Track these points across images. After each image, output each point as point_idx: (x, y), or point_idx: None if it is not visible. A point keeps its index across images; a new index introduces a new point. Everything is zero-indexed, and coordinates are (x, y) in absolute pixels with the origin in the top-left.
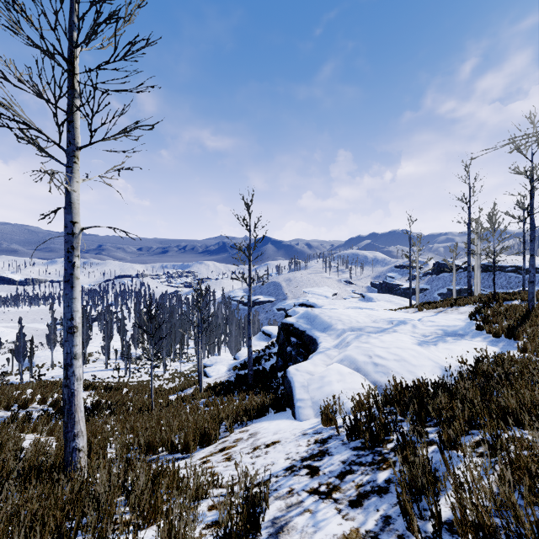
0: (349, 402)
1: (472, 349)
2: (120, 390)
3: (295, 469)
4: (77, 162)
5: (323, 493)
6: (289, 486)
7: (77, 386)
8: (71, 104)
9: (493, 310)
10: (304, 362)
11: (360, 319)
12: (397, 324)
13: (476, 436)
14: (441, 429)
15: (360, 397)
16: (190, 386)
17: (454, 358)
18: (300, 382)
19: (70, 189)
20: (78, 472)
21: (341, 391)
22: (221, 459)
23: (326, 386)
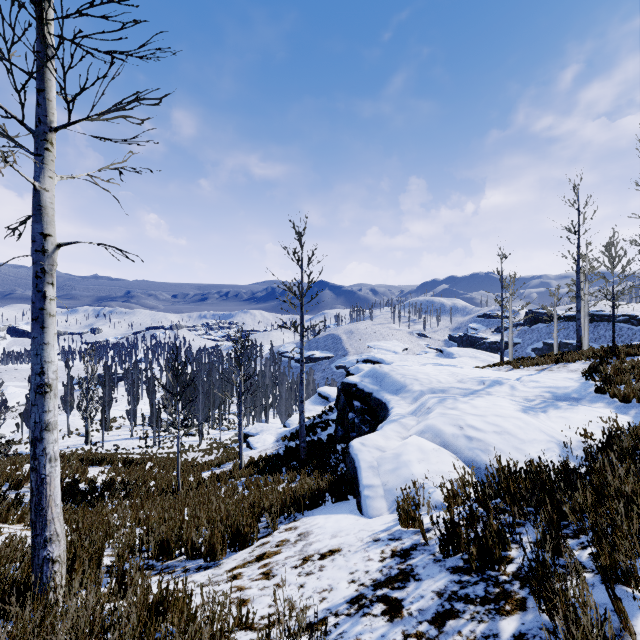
0: (436, 493)
1: (596, 419)
2: (142, 465)
3: (364, 603)
4: (50, 148)
5: None
6: (356, 636)
7: (51, 469)
8: (41, 65)
9: (615, 367)
10: (372, 434)
11: (441, 378)
12: (490, 385)
13: None
14: (598, 548)
15: (452, 485)
16: (229, 461)
17: (573, 430)
18: (367, 462)
19: (39, 187)
20: (52, 592)
21: (425, 475)
22: (256, 574)
23: (403, 467)
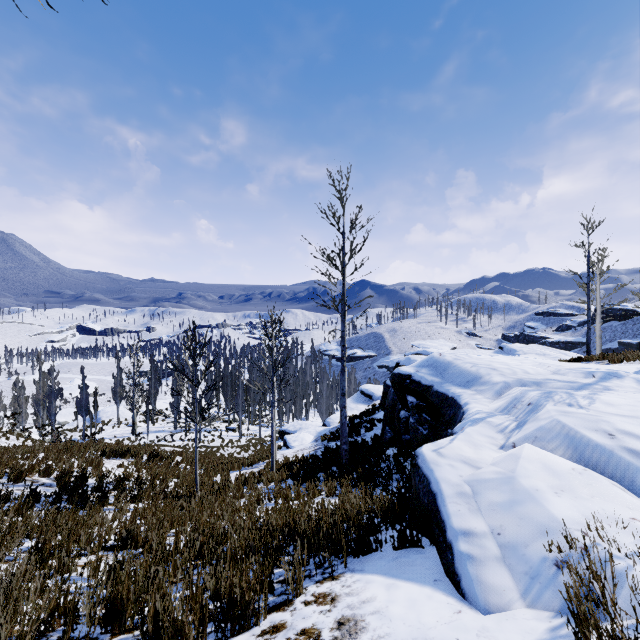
0: (636, 572)
1: None
2: (168, 459)
3: None
4: None
5: None
6: None
7: None
8: None
9: None
10: (450, 438)
11: (528, 368)
12: (603, 378)
13: None
14: None
15: None
16: (262, 460)
17: None
18: (452, 484)
19: None
20: None
21: (587, 525)
22: None
23: (527, 502)
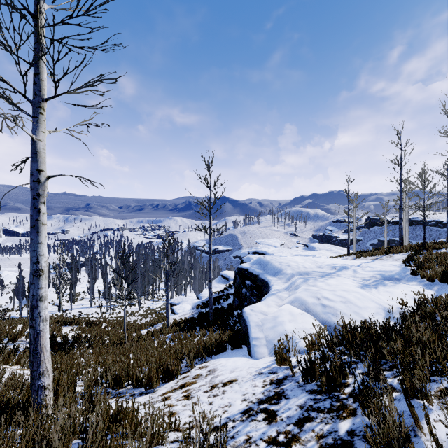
0: (301, 342)
1: (411, 292)
2: (99, 325)
3: (252, 413)
4: (42, 113)
5: (282, 443)
6: (246, 433)
7: (43, 326)
8: (36, 57)
9: (425, 257)
10: (258, 303)
11: (306, 265)
12: (339, 269)
13: (439, 384)
14: (403, 376)
15: (311, 337)
16: (159, 322)
17: (394, 300)
18: (255, 322)
19: (35, 139)
20: (44, 409)
21: (293, 331)
22: (180, 396)
23: (279, 325)
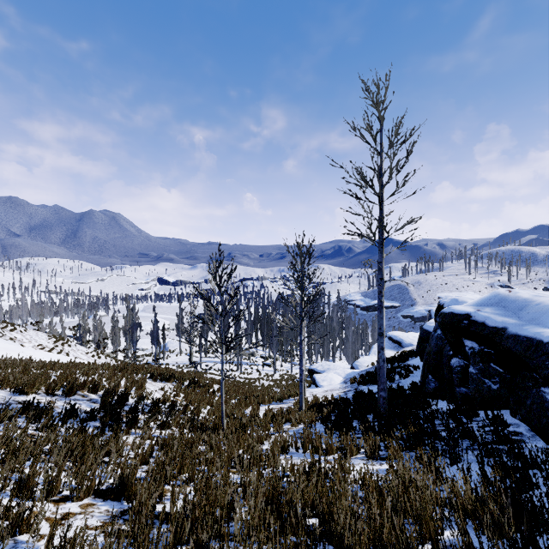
0: None
1: None
2: (205, 387)
3: None
4: None
5: None
6: None
7: None
8: None
9: None
10: None
11: None
12: None
13: None
14: None
15: None
16: (291, 396)
17: None
18: None
19: None
20: None
21: None
22: None
23: None
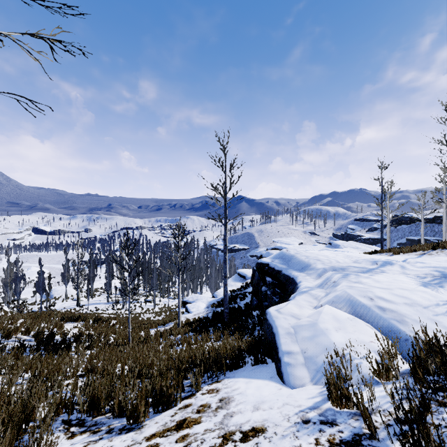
0: (363, 365)
1: None
2: (107, 322)
3: None
4: None
5: None
6: None
7: None
8: None
9: None
10: (286, 303)
11: (339, 259)
12: (382, 265)
13: None
14: None
15: (381, 358)
16: (171, 321)
17: None
18: (284, 328)
19: None
20: None
21: (346, 345)
22: None
23: (321, 335)
